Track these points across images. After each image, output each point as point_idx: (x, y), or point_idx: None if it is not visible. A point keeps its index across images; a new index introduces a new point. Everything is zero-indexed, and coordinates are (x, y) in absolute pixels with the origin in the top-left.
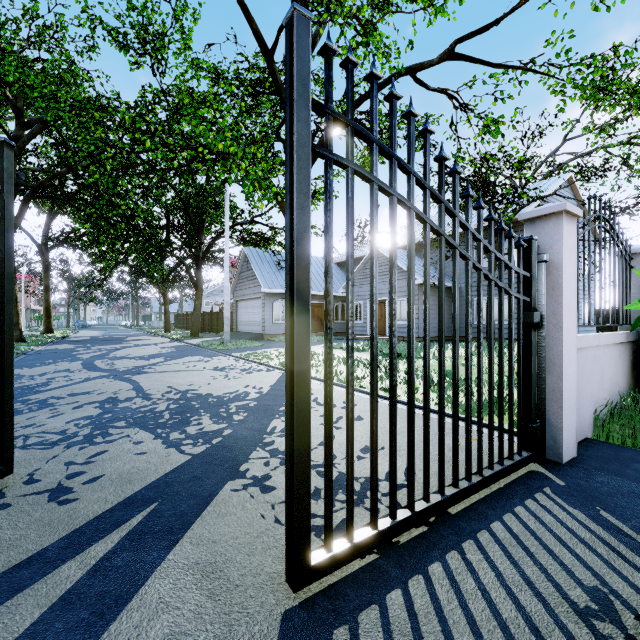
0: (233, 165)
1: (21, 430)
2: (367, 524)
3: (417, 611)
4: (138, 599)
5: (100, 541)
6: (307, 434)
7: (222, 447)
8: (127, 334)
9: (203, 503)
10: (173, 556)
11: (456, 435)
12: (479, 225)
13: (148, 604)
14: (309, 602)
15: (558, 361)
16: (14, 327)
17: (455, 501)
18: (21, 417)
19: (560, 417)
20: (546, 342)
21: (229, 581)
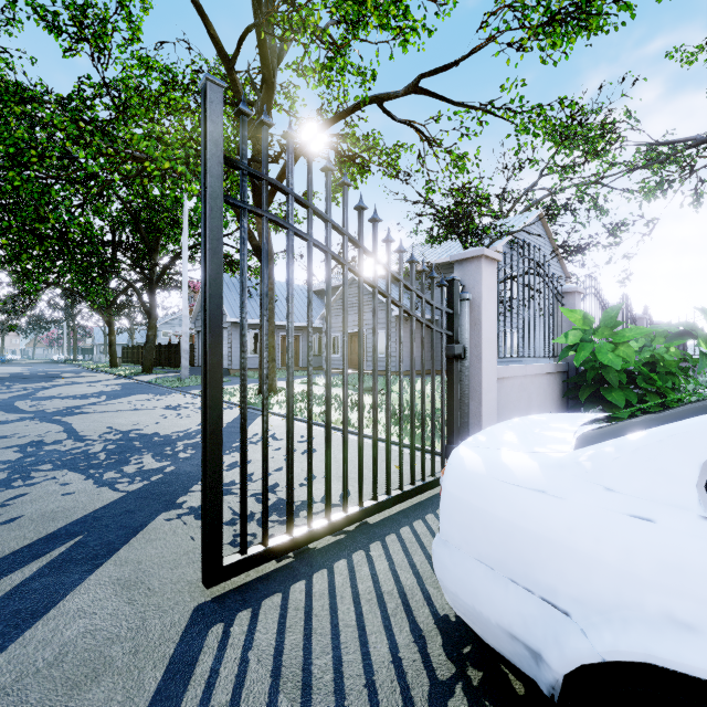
0: (185, 184)
1: None
2: (285, 533)
3: (314, 593)
4: (55, 611)
5: (17, 571)
6: (220, 450)
7: (161, 483)
8: (60, 370)
9: (133, 532)
10: (95, 576)
11: (375, 454)
12: (400, 267)
13: (65, 614)
14: (221, 597)
15: (479, 388)
16: None
17: (373, 512)
18: None
19: None
20: (470, 372)
21: (149, 589)
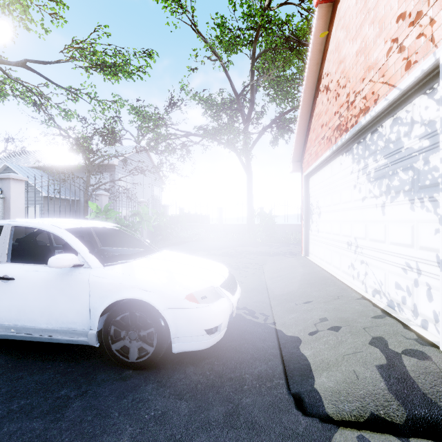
0: None
1: None
2: None
3: None
4: None
5: None
6: None
7: None
8: None
9: None
10: None
11: None
12: None
13: None
14: None
15: None
16: None
17: None
18: None
19: None
20: None
21: None
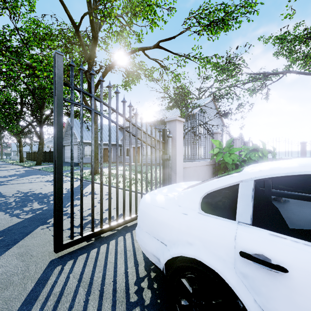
0: None
1: None
2: (91, 231)
3: (100, 252)
4: None
5: None
6: (61, 199)
7: (41, 214)
8: None
9: (26, 234)
10: (8, 252)
11: (130, 198)
12: (141, 124)
13: None
14: (62, 256)
15: (175, 172)
16: None
17: (129, 221)
18: None
19: None
20: (172, 165)
21: (31, 256)
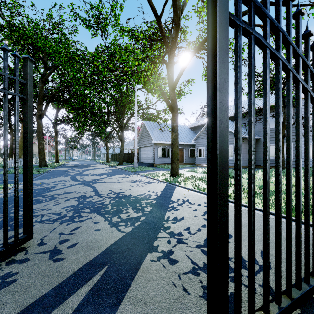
0: (142, 75)
1: (40, 212)
2: (259, 308)
3: None
4: None
5: (75, 293)
6: (226, 245)
7: (141, 228)
8: (90, 163)
9: (134, 269)
10: (119, 313)
11: None
12: None
13: None
14: None
15: None
16: (43, 160)
17: None
18: (41, 204)
19: None
20: None
21: None
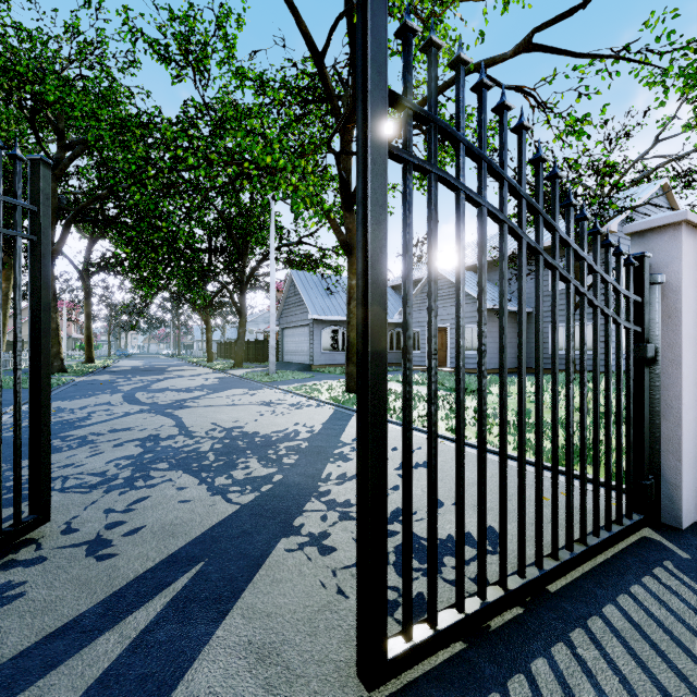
0: (281, 180)
1: (60, 470)
2: (451, 605)
3: None
4: (184, 687)
5: (141, 608)
6: (383, 499)
7: (273, 496)
8: (168, 364)
9: (254, 565)
10: (222, 632)
11: (556, 496)
12: (582, 240)
13: (195, 694)
14: None
15: (676, 404)
16: (56, 357)
17: (555, 576)
18: (60, 455)
19: (679, 472)
20: (660, 381)
21: (288, 669)
